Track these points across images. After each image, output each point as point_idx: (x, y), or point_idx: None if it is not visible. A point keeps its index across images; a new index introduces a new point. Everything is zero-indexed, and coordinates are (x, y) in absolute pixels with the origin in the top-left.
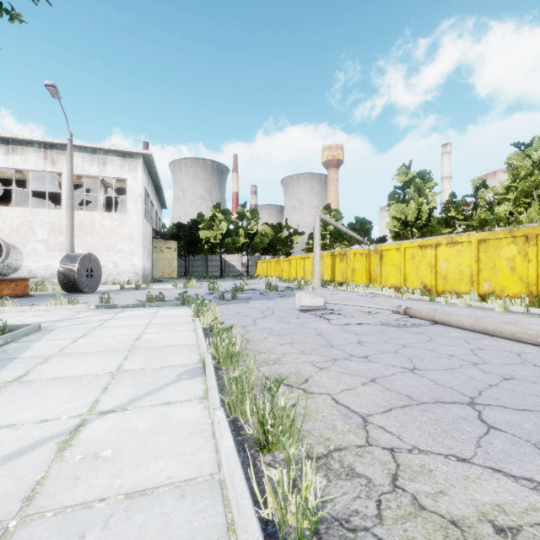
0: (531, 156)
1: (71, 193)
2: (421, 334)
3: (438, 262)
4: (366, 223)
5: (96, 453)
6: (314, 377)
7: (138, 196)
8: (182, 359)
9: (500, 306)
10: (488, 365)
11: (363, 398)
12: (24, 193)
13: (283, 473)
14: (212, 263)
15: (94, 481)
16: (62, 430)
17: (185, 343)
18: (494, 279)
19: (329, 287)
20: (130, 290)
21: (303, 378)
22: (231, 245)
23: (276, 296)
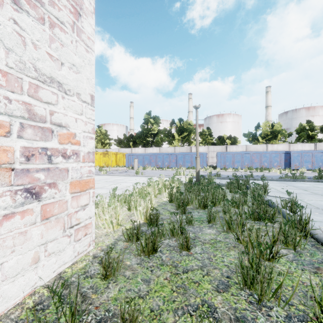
0: (101, 130)
1: None
2: None
3: None
4: None
5: None
6: None
7: None
8: None
9: None
10: None
11: None
12: None
13: None
14: None
15: None
16: None
17: None
18: None
19: None
20: None
21: None
22: None
23: None
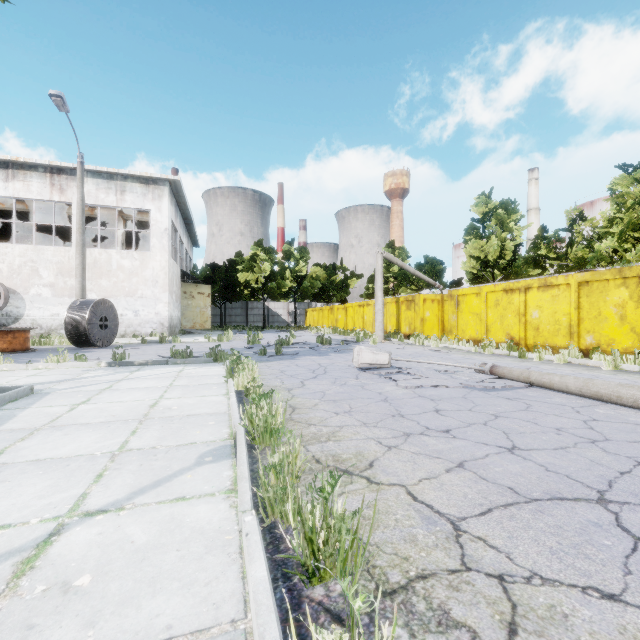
0: (639, 181)
1: (82, 227)
2: (515, 400)
3: (528, 310)
4: (437, 263)
5: (67, 581)
6: (381, 460)
7: (164, 230)
8: (207, 433)
9: (609, 364)
10: (611, 443)
11: (450, 492)
12: (28, 228)
13: (342, 639)
14: (253, 312)
15: (55, 633)
16: (26, 542)
17: (213, 412)
18: (599, 330)
19: (393, 340)
20: (153, 344)
21: (366, 461)
22: (276, 290)
23: (329, 351)
